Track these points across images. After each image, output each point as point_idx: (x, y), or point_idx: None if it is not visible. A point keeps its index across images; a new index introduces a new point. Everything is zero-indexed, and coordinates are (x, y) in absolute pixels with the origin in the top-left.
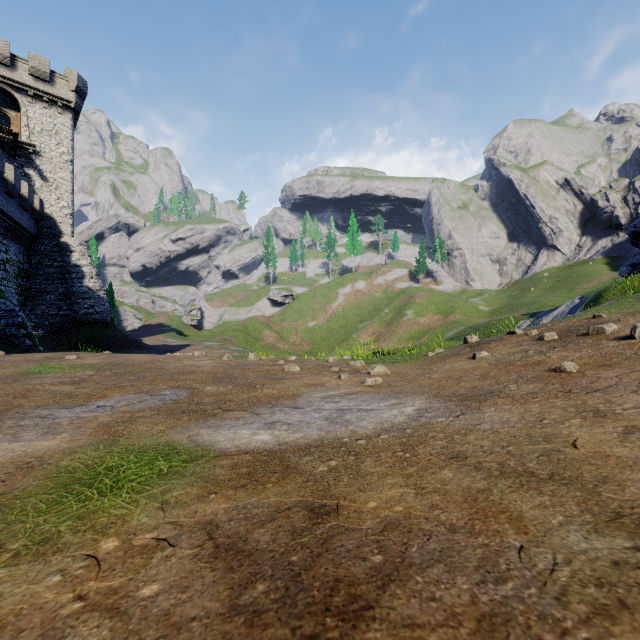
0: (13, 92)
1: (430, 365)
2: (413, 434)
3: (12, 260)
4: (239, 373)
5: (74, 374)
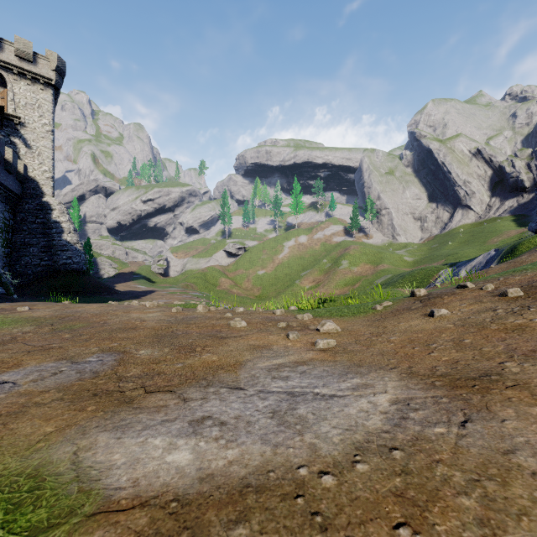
0: (0, 70)
1: (382, 321)
2: (408, 466)
3: None
4: (182, 329)
5: (10, 331)
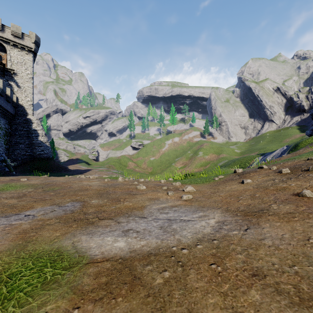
0: (3, 43)
1: (217, 186)
2: (219, 245)
3: (2, 127)
4: (112, 190)
5: (21, 191)
